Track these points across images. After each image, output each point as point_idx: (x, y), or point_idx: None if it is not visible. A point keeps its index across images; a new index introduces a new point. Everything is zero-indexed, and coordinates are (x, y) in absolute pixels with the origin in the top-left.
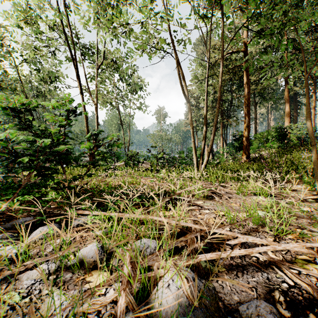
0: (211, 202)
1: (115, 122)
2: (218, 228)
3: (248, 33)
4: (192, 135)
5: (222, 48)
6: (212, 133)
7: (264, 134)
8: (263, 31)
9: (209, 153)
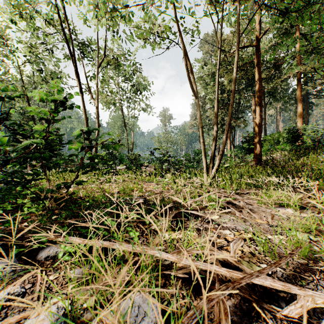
0: (229, 217)
1: (118, 124)
2: (259, 274)
3: (260, 26)
4: (201, 135)
5: (238, 33)
6: (225, 132)
7: (275, 136)
8: (287, 10)
9: (222, 155)
